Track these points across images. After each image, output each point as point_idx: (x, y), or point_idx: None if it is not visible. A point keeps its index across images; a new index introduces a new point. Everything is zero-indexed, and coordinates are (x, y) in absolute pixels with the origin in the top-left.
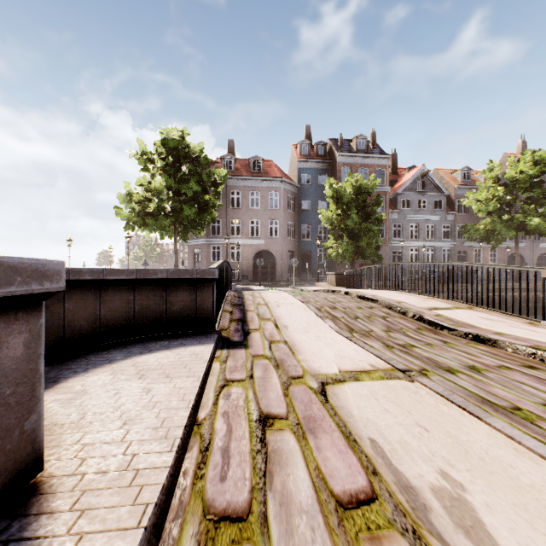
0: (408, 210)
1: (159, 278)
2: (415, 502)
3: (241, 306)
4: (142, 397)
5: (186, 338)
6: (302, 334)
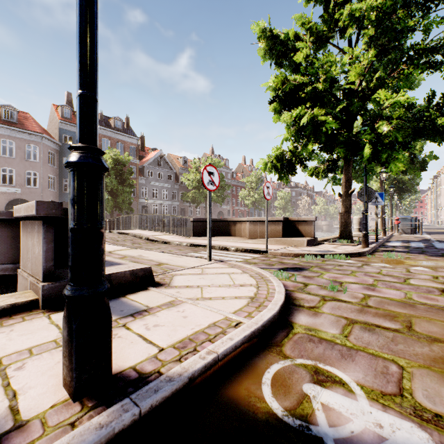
0: (152, 178)
1: None
2: (133, 256)
3: None
4: None
5: None
6: None
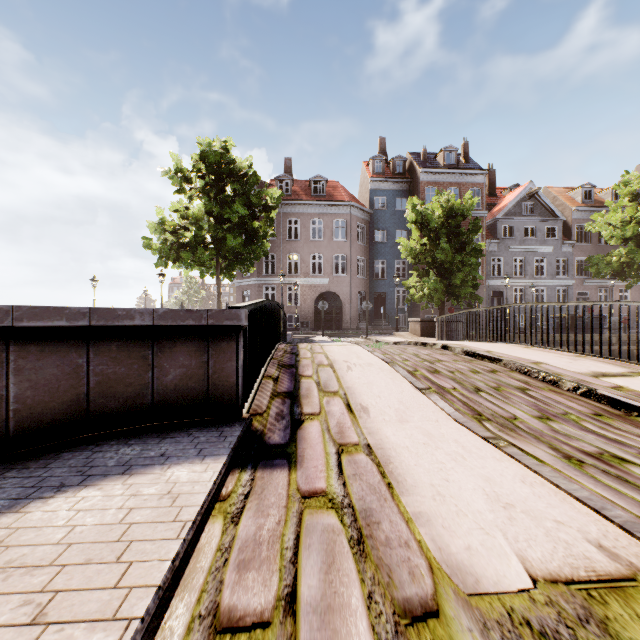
0: (511, 239)
1: (136, 325)
2: None
3: (293, 368)
4: None
5: (180, 438)
6: (396, 428)
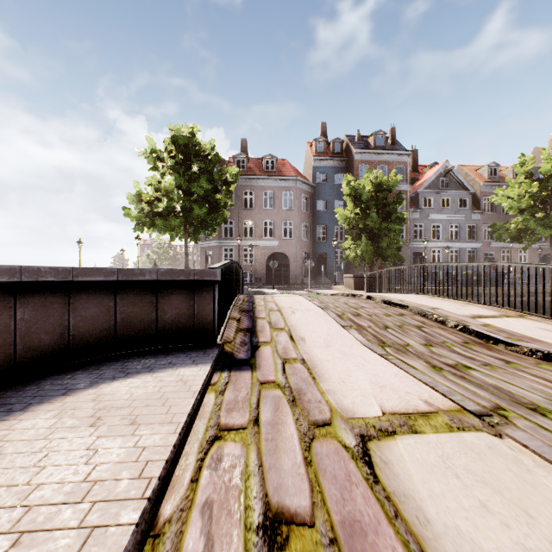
0: (430, 209)
1: (146, 280)
2: None
3: (251, 313)
4: (77, 470)
5: (178, 354)
6: (323, 350)
